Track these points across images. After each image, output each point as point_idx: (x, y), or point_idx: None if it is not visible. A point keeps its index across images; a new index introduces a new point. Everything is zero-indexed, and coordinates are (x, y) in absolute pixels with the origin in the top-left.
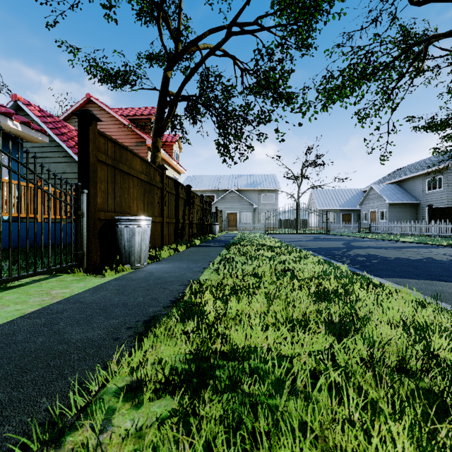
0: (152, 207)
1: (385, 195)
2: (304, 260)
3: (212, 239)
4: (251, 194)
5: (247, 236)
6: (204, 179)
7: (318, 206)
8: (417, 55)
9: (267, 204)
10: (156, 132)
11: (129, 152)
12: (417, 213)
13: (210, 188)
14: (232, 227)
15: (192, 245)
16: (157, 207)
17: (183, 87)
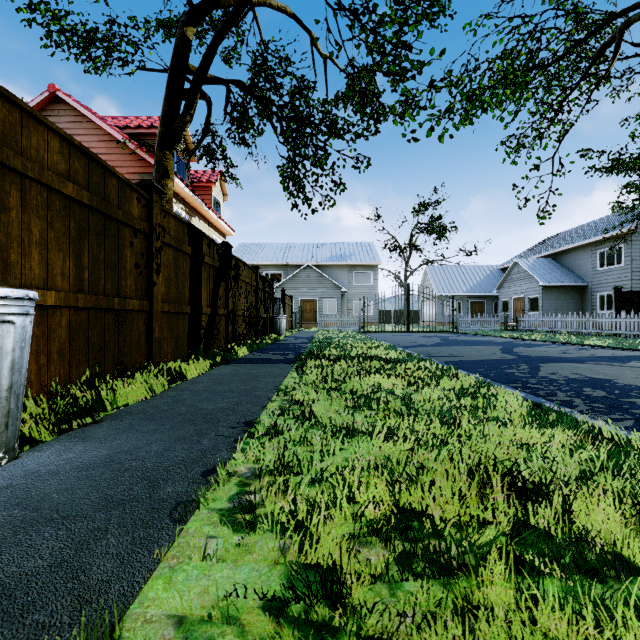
0: (116, 275)
1: (537, 275)
2: (491, 408)
3: (274, 344)
4: (336, 272)
5: (334, 338)
6: (265, 249)
7: (436, 291)
8: (604, 48)
9: (361, 287)
10: (163, 140)
11: (3, 99)
12: (582, 301)
13: (275, 262)
14: (307, 322)
15: (227, 359)
16: (132, 275)
17: (213, 50)
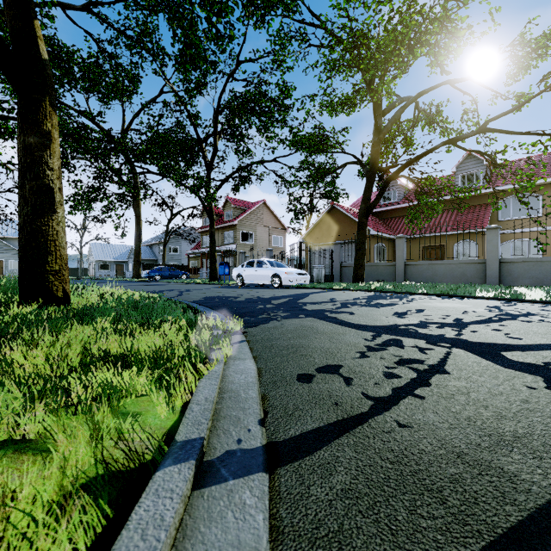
0: None
1: None
2: None
3: None
4: None
5: None
6: None
7: (95, 258)
8: None
9: None
10: None
11: None
12: None
13: None
14: None
15: None
16: None
17: None
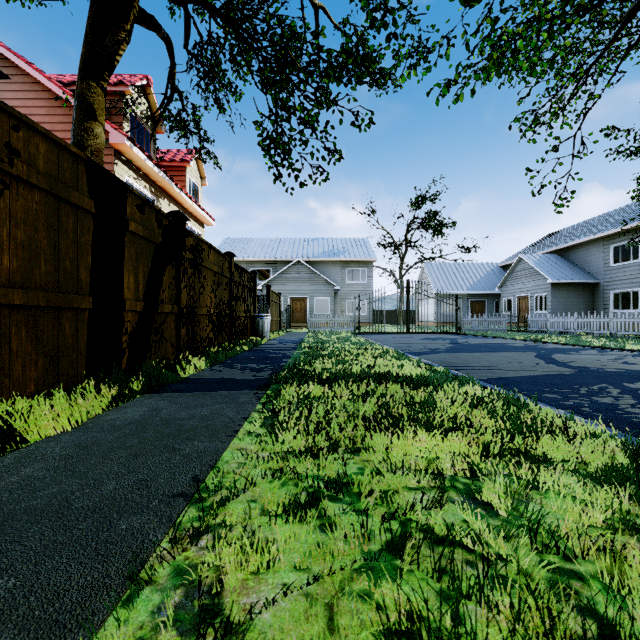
0: None
1: (544, 271)
2: None
3: (251, 350)
4: (329, 268)
5: (326, 341)
6: (253, 244)
7: (434, 289)
8: (639, 4)
9: (355, 285)
10: (86, 65)
11: None
12: (593, 300)
13: (263, 258)
14: (298, 322)
15: (161, 382)
16: None
17: None
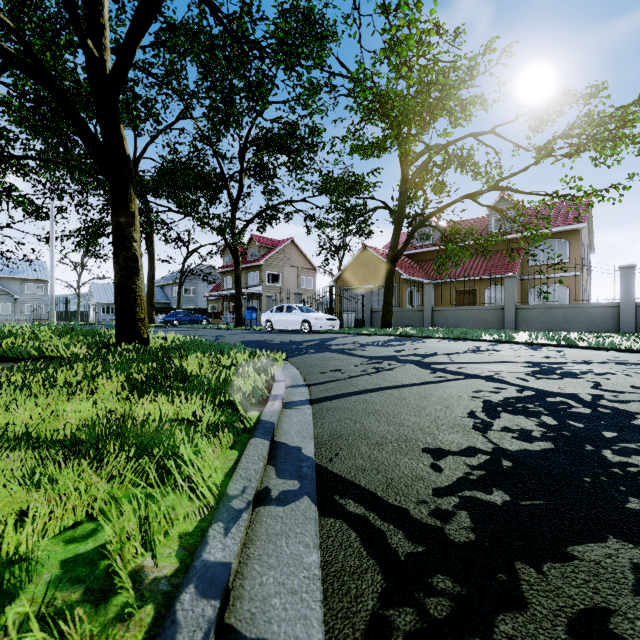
0: None
1: None
2: None
3: None
4: (9, 282)
5: None
6: None
7: (96, 300)
8: None
9: (33, 295)
10: None
11: None
12: None
13: None
14: None
15: None
16: None
17: None
